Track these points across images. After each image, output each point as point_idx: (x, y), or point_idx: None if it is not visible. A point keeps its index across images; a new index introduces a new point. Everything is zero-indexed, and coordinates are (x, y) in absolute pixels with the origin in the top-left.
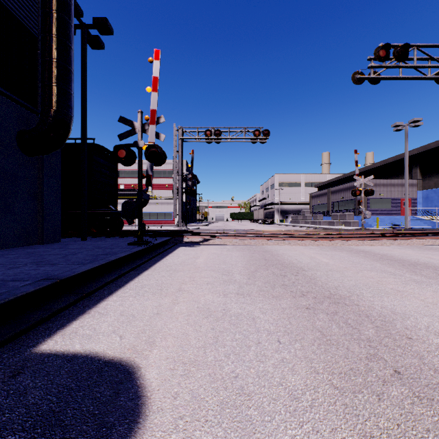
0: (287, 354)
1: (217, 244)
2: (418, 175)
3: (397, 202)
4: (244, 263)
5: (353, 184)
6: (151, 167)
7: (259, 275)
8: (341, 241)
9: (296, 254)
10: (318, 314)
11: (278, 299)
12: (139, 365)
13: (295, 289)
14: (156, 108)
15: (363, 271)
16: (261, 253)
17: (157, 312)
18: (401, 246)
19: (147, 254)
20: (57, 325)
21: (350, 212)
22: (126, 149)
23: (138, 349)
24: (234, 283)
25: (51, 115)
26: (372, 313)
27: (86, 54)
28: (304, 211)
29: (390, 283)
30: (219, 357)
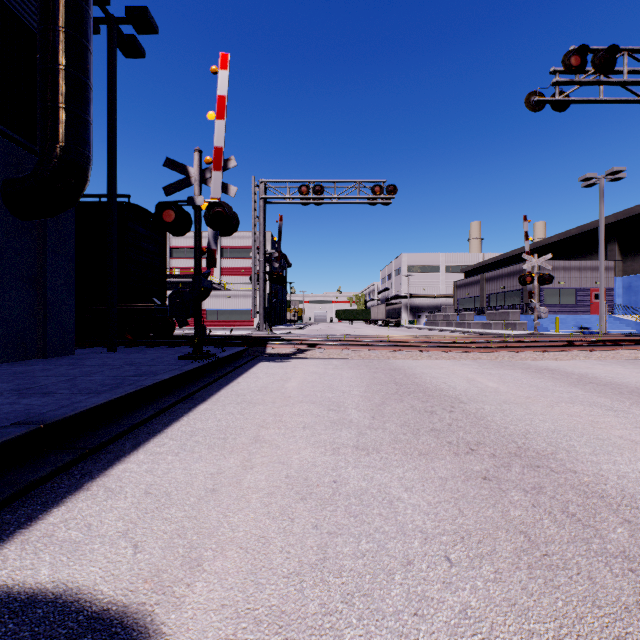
0: (472, 596)
1: (317, 358)
2: (615, 255)
3: (585, 293)
4: (363, 389)
5: (519, 267)
6: (216, 238)
7: (390, 411)
8: (508, 352)
9: (444, 374)
10: (509, 492)
11: (429, 458)
12: (161, 626)
13: (456, 437)
14: (223, 145)
15: (561, 405)
16: (388, 372)
17: (213, 487)
18: (603, 361)
19: (207, 374)
20: (21, 517)
21: (514, 310)
22: (176, 209)
23: (166, 580)
24: (349, 427)
25: (56, 154)
26: (607, 488)
27: (115, 63)
28: (446, 308)
29: (614, 427)
30: (330, 604)
